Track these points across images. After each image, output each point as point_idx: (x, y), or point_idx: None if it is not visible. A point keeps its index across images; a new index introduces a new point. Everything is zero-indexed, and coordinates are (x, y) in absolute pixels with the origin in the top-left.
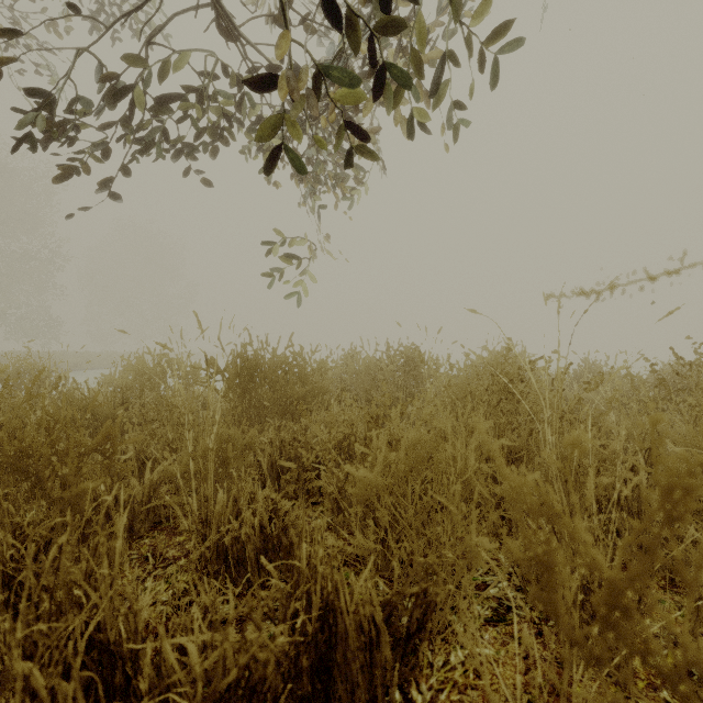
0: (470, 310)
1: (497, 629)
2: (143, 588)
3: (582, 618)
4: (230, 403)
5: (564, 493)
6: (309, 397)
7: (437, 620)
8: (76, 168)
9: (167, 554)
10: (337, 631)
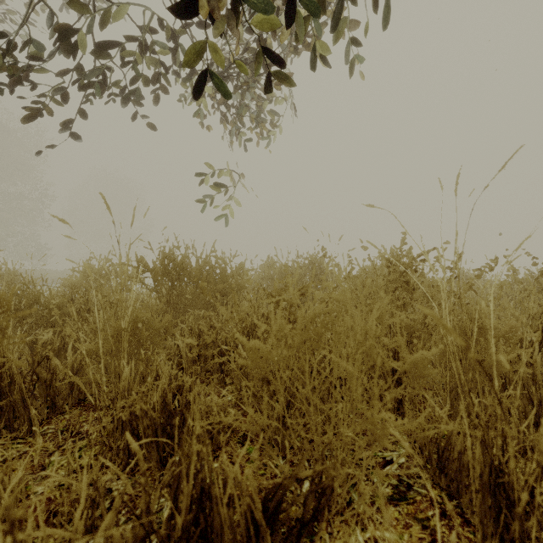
0: (368, 205)
1: (398, 509)
2: (48, 462)
3: (494, 502)
4: (158, 297)
5: (462, 371)
6: (228, 294)
7: (336, 500)
8: (39, 108)
9: (82, 428)
10: (214, 523)
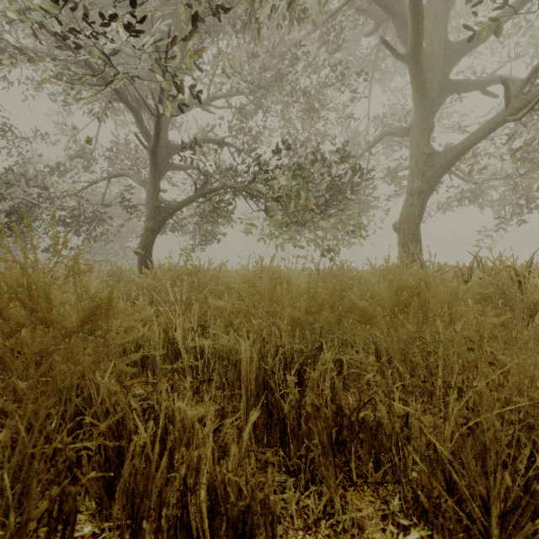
0: None
1: None
2: None
3: None
4: None
5: None
6: None
7: None
8: None
9: None
10: None
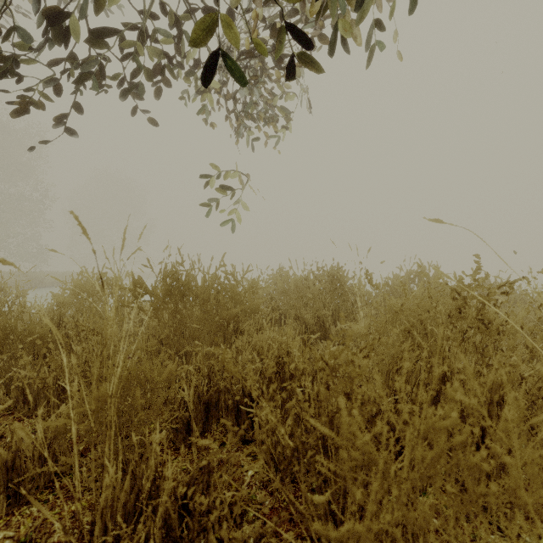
0: (434, 220)
1: None
2: None
3: None
4: (158, 324)
5: None
6: (240, 316)
7: None
8: (28, 103)
9: (51, 538)
10: None
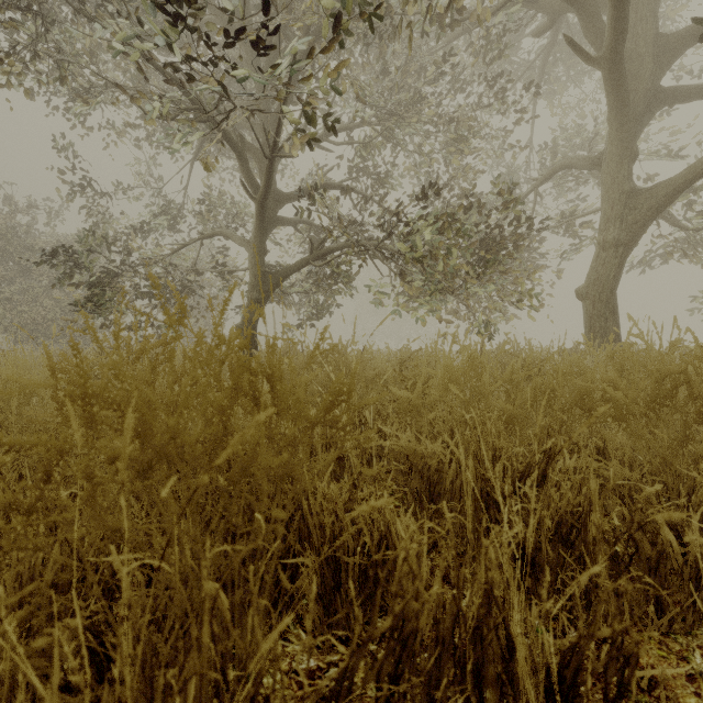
0: None
1: None
2: None
3: None
4: None
5: None
6: None
7: None
8: None
9: None
10: None
